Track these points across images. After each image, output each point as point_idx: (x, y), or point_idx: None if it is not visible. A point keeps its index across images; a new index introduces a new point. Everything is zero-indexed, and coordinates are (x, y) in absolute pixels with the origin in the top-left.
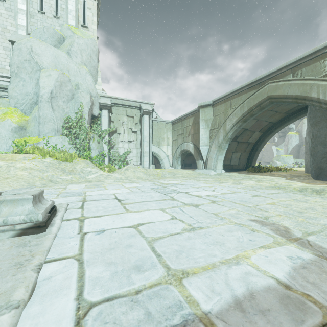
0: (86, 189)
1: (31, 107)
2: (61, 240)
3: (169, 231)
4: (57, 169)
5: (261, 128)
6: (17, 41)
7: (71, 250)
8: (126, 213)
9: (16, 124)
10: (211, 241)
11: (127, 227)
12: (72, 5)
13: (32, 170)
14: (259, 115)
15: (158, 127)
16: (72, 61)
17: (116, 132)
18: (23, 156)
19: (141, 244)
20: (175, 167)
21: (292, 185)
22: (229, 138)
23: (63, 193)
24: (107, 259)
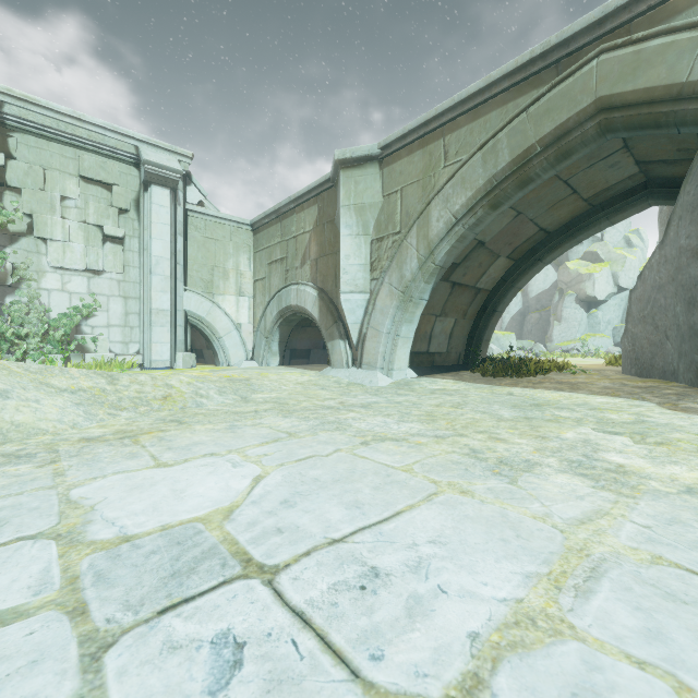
0: None
1: None
2: None
3: None
4: None
5: (516, 246)
6: None
7: None
8: None
9: None
10: None
11: None
12: None
13: None
14: (529, 194)
15: (208, 235)
16: None
17: (32, 230)
18: None
19: None
20: (262, 360)
21: None
22: (438, 265)
23: None
24: None
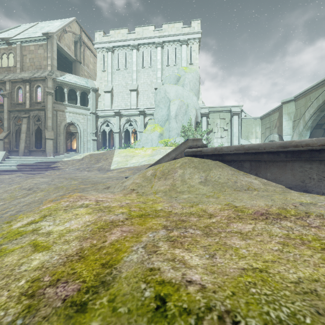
0: None
1: (164, 122)
2: None
3: None
4: None
5: None
6: (158, 88)
7: None
8: None
9: (159, 133)
10: None
11: None
12: (184, 54)
13: None
14: None
15: (247, 124)
16: (185, 90)
17: (212, 131)
18: (168, 147)
19: None
20: None
21: None
22: (309, 126)
23: None
24: None
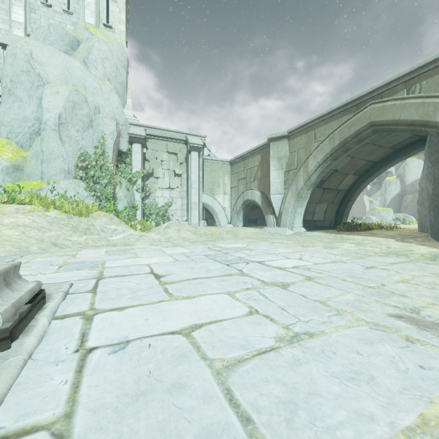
0: (105, 257)
1: (31, 138)
2: (37, 369)
3: (252, 344)
4: (66, 226)
5: (357, 169)
6: (11, 44)
7: (51, 400)
8: (169, 301)
9: (8, 162)
10: (344, 371)
11: (172, 332)
12: None
13: (28, 228)
14: (355, 150)
15: (211, 169)
16: (90, 73)
17: (153, 174)
18: (15, 208)
19: (203, 382)
20: (235, 224)
21: (414, 250)
22: (312, 183)
23: (68, 264)
24: (126, 435)
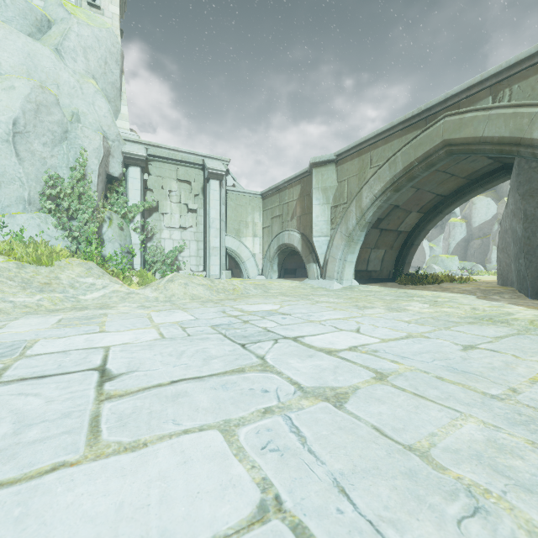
0: (46, 333)
1: None
2: None
3: None
4: (10, 280)
5: (422, 205)
6: None
7: None
8: (76, 467)
9: None
10: None
11: None
12: None
13: None
14: (421, 179)
15: (237, 203)
16: (66, 66)
17: (158, 209)
18: None
19: None
20: (268, 275)
21: (512, 313)
22: (367, 221)
23: None
24: None
